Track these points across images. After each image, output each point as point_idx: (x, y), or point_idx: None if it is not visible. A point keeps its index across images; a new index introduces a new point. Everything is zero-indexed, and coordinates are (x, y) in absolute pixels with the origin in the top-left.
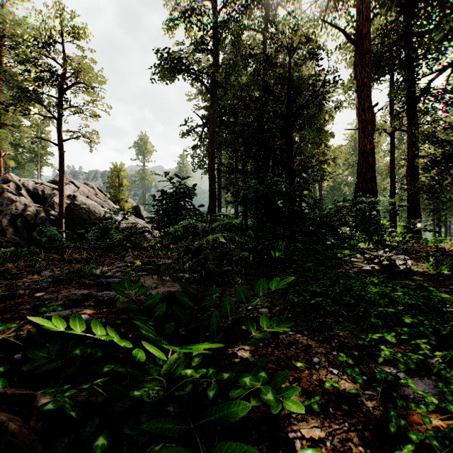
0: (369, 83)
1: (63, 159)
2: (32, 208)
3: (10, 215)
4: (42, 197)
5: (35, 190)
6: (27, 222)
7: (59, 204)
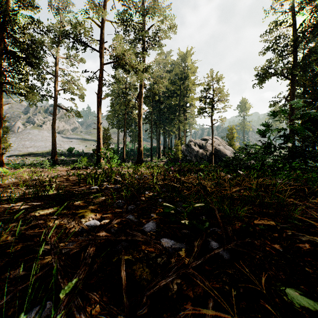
0: None
1: (213, 132)
2: (200, 151)
3: (193, 154)
4: (202, 147)
5: (199, 144)
6: (199, 157)
7: (211, 149)
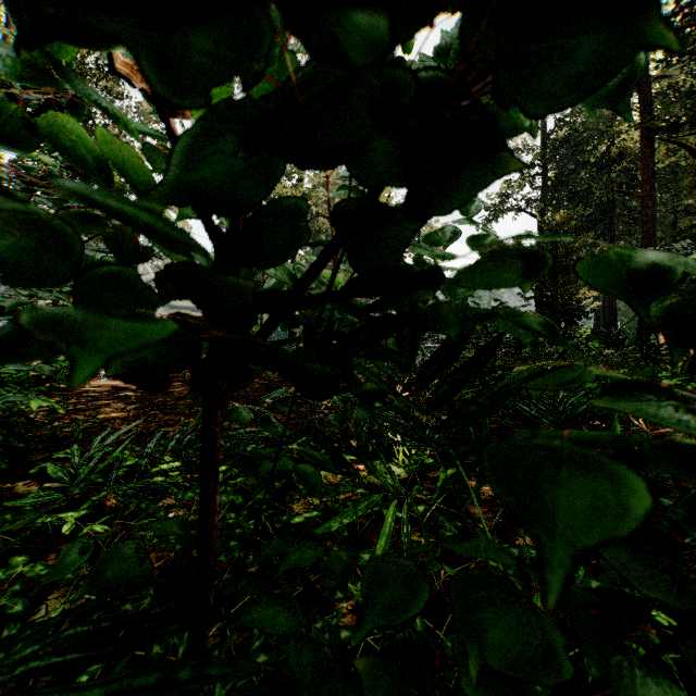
0: (649, 220)
1: None
2: None
3: None
4: None
5: None
6: None
7: None
